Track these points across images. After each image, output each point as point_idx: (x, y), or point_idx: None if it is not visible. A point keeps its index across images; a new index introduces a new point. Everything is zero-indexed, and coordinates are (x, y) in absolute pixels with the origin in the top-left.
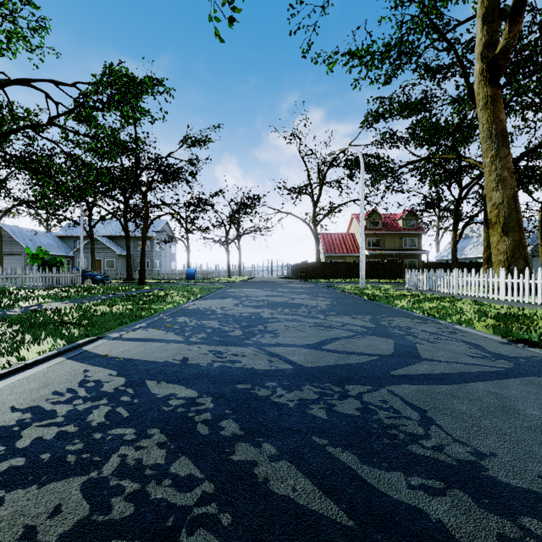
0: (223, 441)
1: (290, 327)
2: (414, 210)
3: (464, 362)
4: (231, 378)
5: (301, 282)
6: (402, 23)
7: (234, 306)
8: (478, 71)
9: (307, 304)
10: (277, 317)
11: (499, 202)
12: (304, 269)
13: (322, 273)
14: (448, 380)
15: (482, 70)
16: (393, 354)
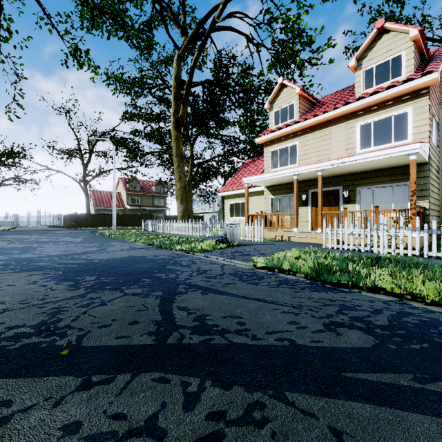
0: (24, 264)
1: (52, 248)
2: (160, 181)
3: (119, 249)
4: (21, 259)
5: (70, 230)
6: (142, 71)
7: (7, 244)
8: (172, 122)
9: (68, 241)
10: (44, 246)
11: (179, 188)
12: (74, 219)
13: (91, 222)
14: (106, 252)
15: (174, 122)
16: (96, 250)
